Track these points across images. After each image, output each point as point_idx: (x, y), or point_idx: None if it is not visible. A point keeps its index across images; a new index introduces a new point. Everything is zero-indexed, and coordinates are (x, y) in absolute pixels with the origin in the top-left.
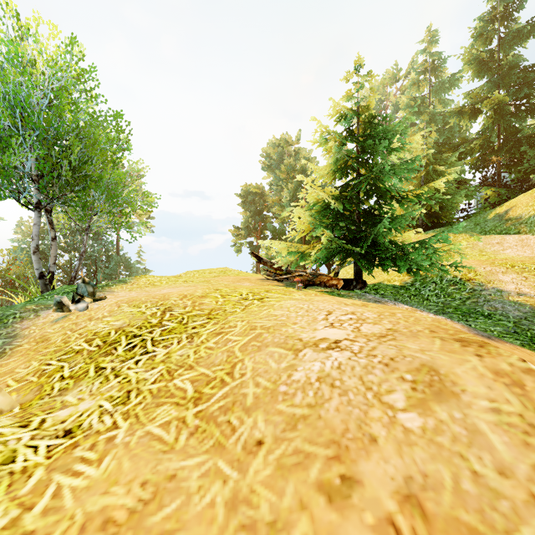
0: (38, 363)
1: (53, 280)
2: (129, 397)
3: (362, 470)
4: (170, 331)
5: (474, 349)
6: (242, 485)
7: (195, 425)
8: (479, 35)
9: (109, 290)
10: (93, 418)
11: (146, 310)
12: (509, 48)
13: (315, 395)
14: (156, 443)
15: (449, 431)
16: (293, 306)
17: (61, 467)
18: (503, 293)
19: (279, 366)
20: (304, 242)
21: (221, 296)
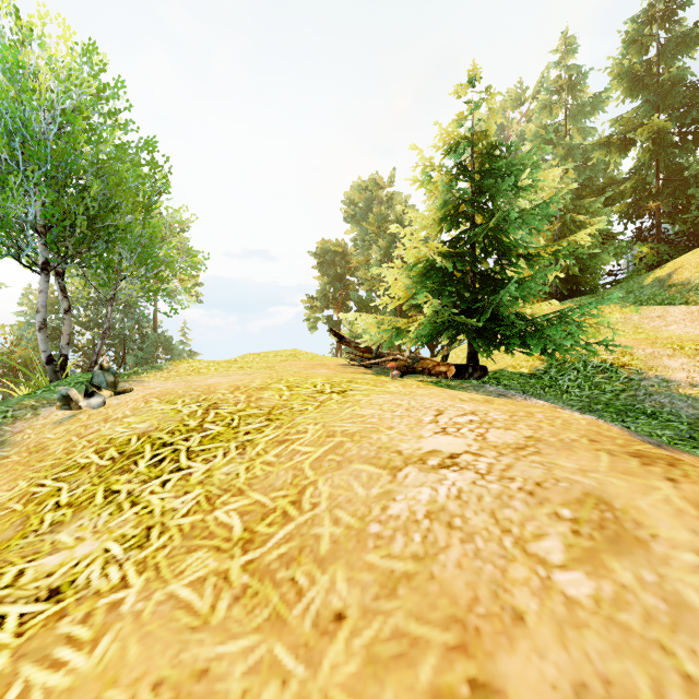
0: (27, 483)
1: (67, 366)
2: (149, 537)
3: (504, 671)
4: (214, 438)
5: (662, 468)
6: (311, 689)
7: (242, 584)
8: (632, 41)
9: (138, 379)
10: (93, 569)
11: (183, 407)
12: (672, 58)
13: (424, 541)
14: (182, 614)
15: (638, 604)
16: (388, 402)
17: (35, 652)
18: (670, 384)
19: (369, 493)
20: (400, 315)
21: (288, 388)
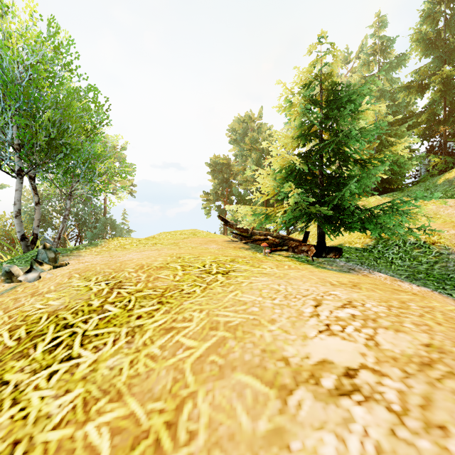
0: None
1: (37, 241)
2: None
3: None
4: (109, 321)
5: None
6: None
7: None
8: (426, 16)
9: (77, 254)
10: None
11: (94, 285)
12: (454, 27)
13: None
14: None
15: None
16: (266, 287)
17: None
18: None
19: (255, 427)
20: (266, 205)
21: (182, 267)
